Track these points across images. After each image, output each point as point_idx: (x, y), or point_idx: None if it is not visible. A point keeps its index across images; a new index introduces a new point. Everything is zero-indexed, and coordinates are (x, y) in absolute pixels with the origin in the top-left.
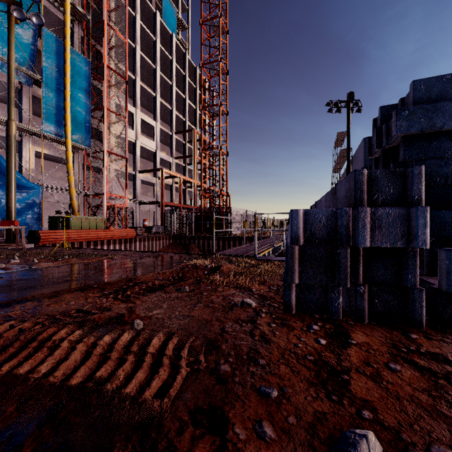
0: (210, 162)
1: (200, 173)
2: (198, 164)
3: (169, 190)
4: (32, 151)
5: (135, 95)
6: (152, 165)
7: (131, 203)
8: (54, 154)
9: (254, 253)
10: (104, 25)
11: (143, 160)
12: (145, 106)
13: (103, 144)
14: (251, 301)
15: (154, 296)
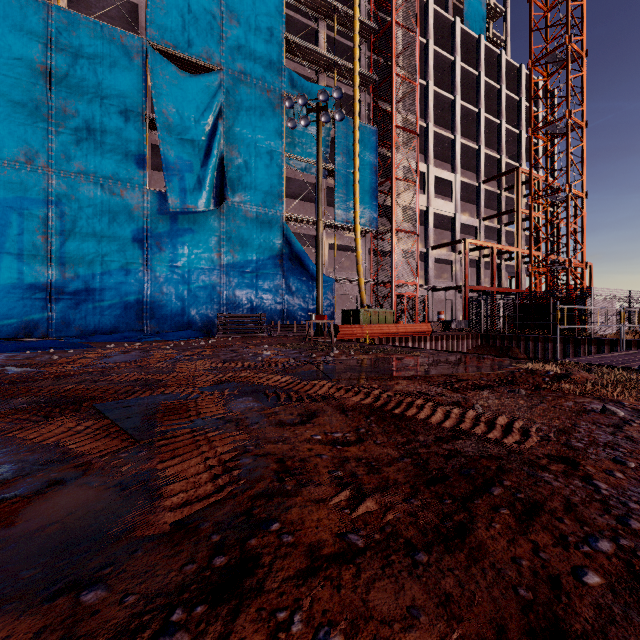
0: (547, 216)
1: (527, 234)
2: (524, 221)
3: (474, 267)
4: (325, 244)
5: (427, 148)
6: (448, 235)
7: (421, 291)
8: (343, 243)
9: (639, 365)
10: (392, 79)
11: (435, 231)
12: (438, 157)
13: (391, 222)
14: (616, 410)
15: (484, 393)
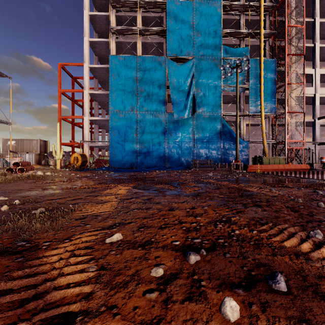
0: None
1: None
2: None
3: None
4: (244, 124)
5: (314, 58)
6: None
7: (309, 145)
8: (255, 122)
9: None
10: (285, 29)
11: (324, 106)
12: None
13: (284, 108)
14: (319, 191)
15: (285, 188)
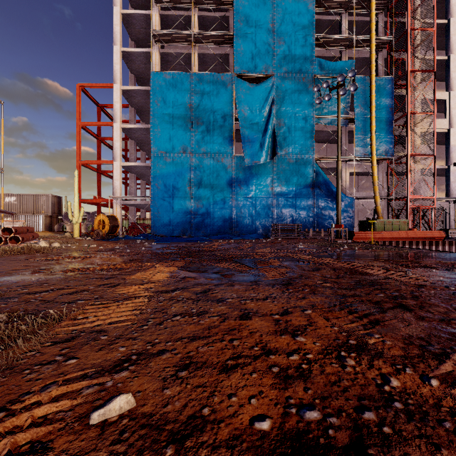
0: None
1: None
2: None
3: None
4: (347, 173)
5: (448, 77)
6: None
7: (441, 202)
8: (362, 170)
9: None
10: (407, 34)
11: None
12: None
13: (406, 149)
14: None
15: (426, 269)
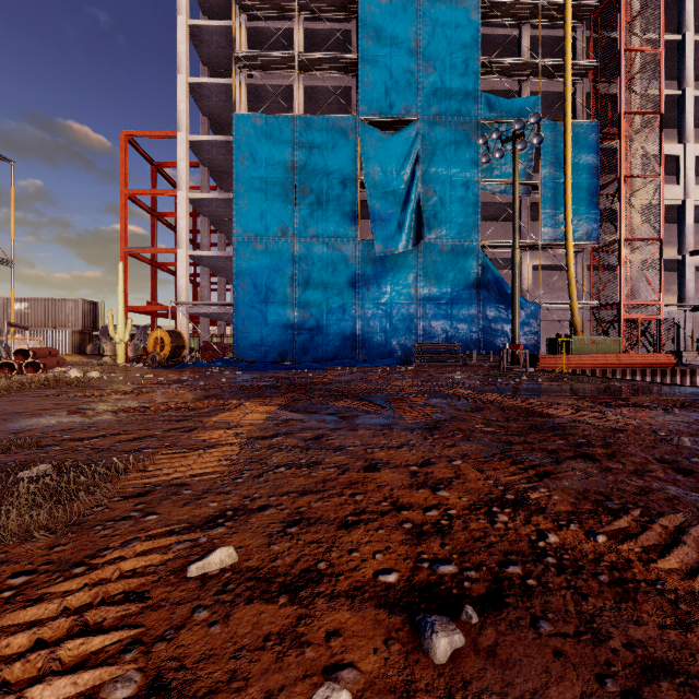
0: None
1: None
2: None
3: None
4: (529, 266)
5: (683, 122)
6: None
7: (671, 311)
8: (552, 262)
9: None
10: (620, 57)
11: None
12: None
13: (617, 231)
14: None
15: (634, 409)
